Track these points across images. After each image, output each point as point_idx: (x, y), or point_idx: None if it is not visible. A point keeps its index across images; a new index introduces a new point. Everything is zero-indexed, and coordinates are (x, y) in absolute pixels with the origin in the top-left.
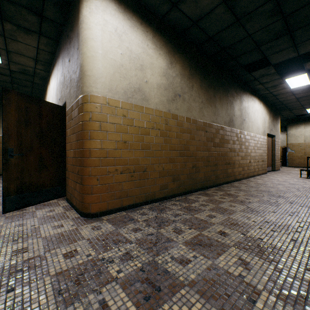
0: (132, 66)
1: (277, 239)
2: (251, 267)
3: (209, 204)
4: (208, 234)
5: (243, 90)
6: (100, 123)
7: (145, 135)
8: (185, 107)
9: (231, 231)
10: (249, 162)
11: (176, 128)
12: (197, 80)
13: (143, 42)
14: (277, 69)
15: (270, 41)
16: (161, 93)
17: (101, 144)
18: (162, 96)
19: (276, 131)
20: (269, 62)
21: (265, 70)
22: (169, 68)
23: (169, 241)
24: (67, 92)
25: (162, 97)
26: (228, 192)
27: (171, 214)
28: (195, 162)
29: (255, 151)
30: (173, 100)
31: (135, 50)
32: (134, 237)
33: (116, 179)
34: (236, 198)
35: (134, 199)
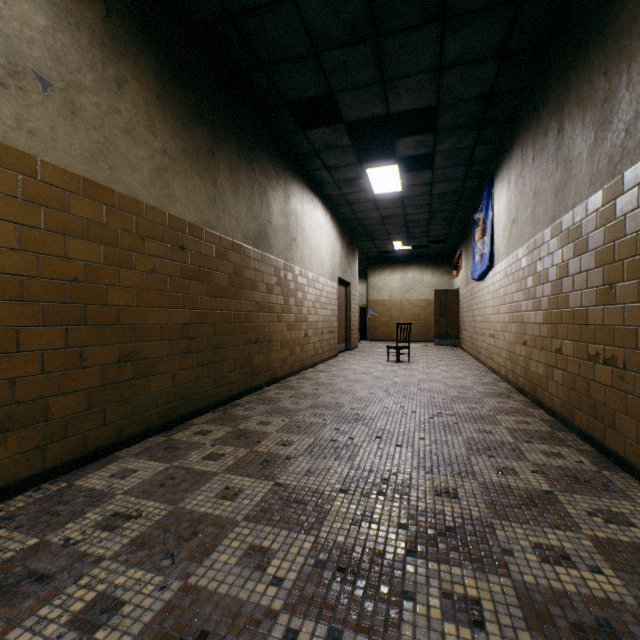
0: None
1: None
2: None
3: (146, 504)
4: None
5: (293, 173)
6: None
7: None
8: (80, 141)
9: None
10: (306, 337)
11: (19, 206)
12: (146, 74)
13: None
14: (354, 143)
15: (340, 46)
16: None
17: None
18: None
19: (352, 276)
20: (339, 119)
21: (332, 133)
22: None
23: None
24: None
25: None
26: (243, 423)
27: None
28: (137, 343)
29: (316, 311)
30: None
31: None
32: None
33: None
34: (255, 447)
35: None
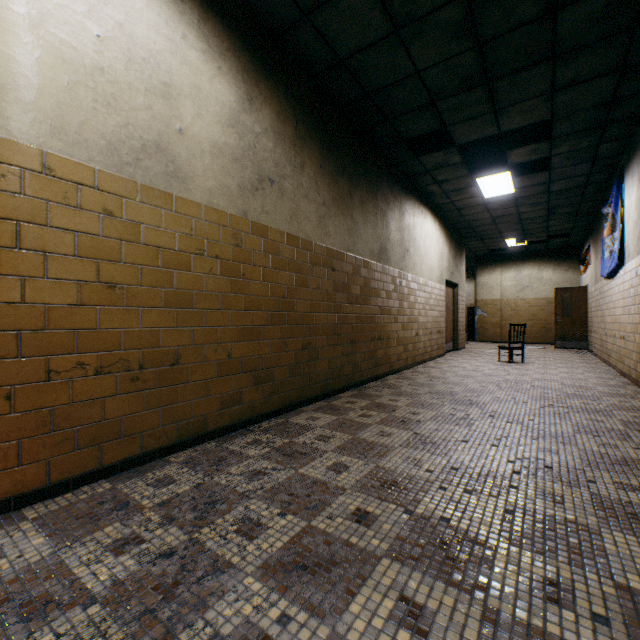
0: (137, 79)
1: (478, 515)
2: (430, 622)
3: (336, 433)
4: (328, 524)
5: (406, 192)
6: (16, 224)
7: (177, 271)
8: (285, 211)
9: (382, 506)
10: (416, 336)
11: (262, 256)
12: (314, 153)
13: (170, 24)
14: (464, 157)
15: (455, 95)
16: (224, 168)
17: (24, 289)
18: (226, 175)
19: (460, 277)
20: (450, 140)
21: (444, 155)
22: (246, 109)
23: (219, 570)
24: None
25: (228, 177)
26: (377, 399)
27: (242, 474)
28: (310, 337)
29: (426, 313)
30: (255, 188)
31: (147, 38)
32: (110, 573)
33: (80, 392)
34: (392, 413)
35: (142, 442)
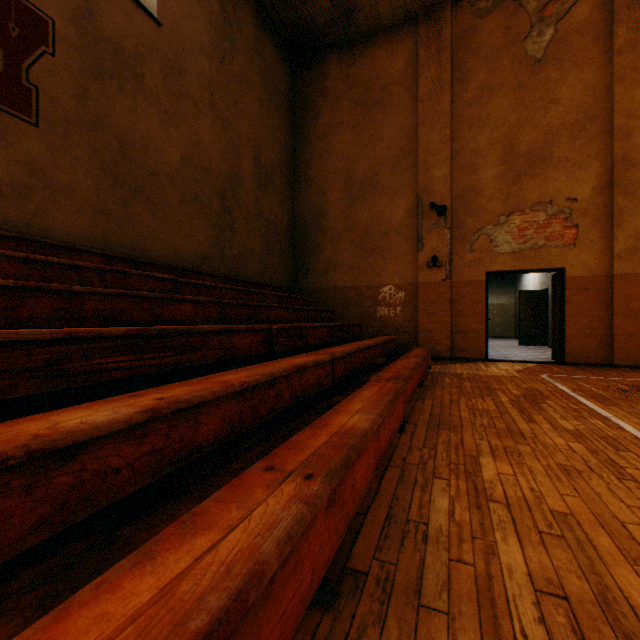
0: None
1: None
2: None
3: None
4: None
5: None
6: None
7: None
8: None
9: None
10: None
11: None
12: None
13: None
14: None
15: None
16: None
17: None
18: None
19: None
20: None
21: None
22: None
23: None
24: (548, 283)
25: None
26: None
27: None
28: None
29: None
30: None
31: None
32: None
33: None
34: None
35: None
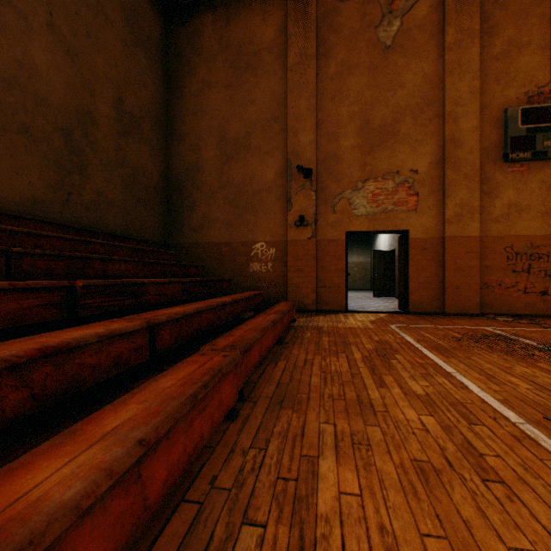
0: None
1: None
2: None
3: None
4: None
5: None
6: None
7: None
8: None
9: None
10: None
11: None
12: None
13: None
14: None
15: None
16: None
17: None
18: None
19: None
20: None
21: None
22: None
23: None
24: (395, 244)
25: None
26: None
27: None
28: None
29: None
30: None
31: None
32: None
33: None
34: None
35: None
